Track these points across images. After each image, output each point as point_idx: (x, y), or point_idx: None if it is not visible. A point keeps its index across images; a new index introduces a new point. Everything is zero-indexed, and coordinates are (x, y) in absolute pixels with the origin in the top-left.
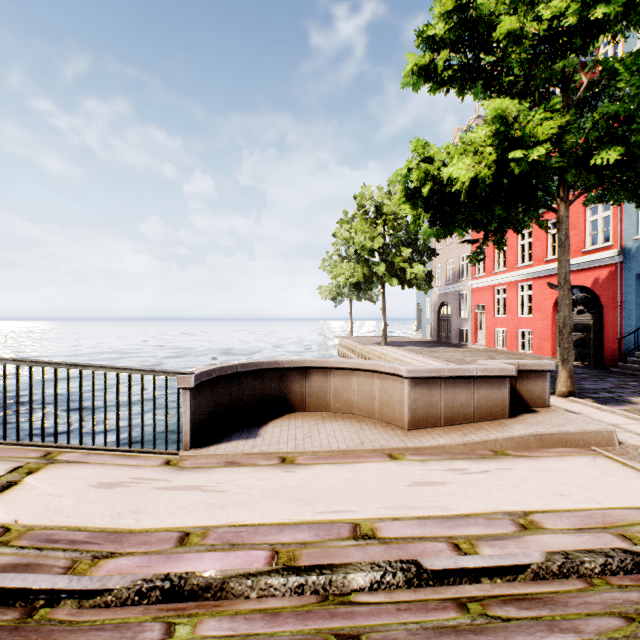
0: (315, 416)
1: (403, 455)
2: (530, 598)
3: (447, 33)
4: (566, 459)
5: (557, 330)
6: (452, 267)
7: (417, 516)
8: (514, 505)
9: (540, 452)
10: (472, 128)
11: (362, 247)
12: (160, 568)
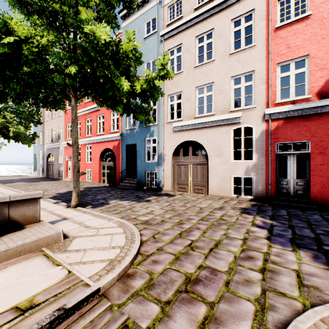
0: None
1: None
2: None
3: None
4: (3, 271)
5: (101, 169)
6: (55, 133)
7: None
8: None
9: None
10: None
11: None
12: None
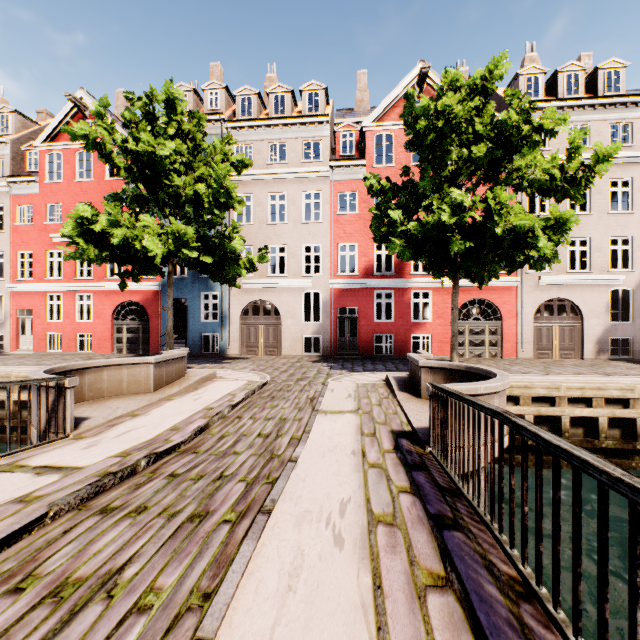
0: (85, 404)
1: (171, 398)
2: (248, 402)
3: (143, 157)
4: (214, 383)
5: (115, 332)
6: None
7: (212, 402)
8: (224, 393)
9: (205, 384)
10: (119, 195)
11: None
12: (188, 431)
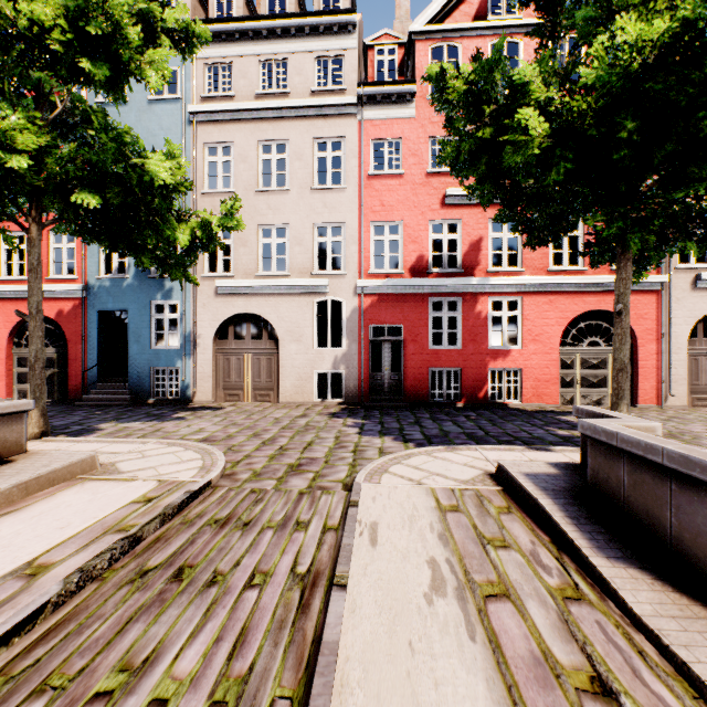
0: None
1: None
2: (56, 627)
3: None
4: (58, 496)
5: (15, 366)
6: None
7: None
8: (15, 563)
9: (28, 501)
10: None
11: None
12: None
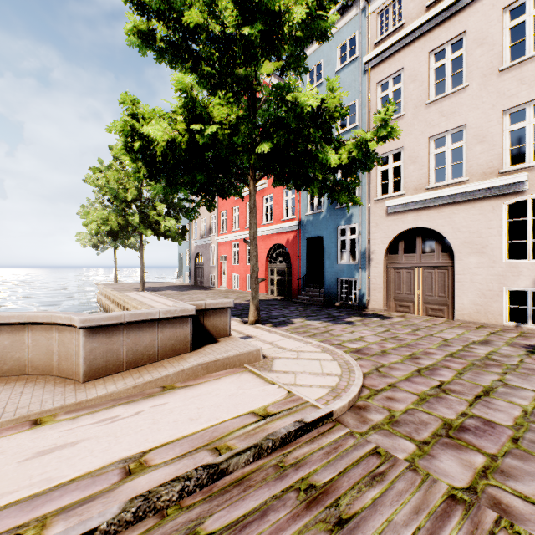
0: None
1: (54, 416)
2: None
3: (149, 1)
4: (220, 381)
5: (269, 274)
6: (205, 224)
7: None
8: (139, 447)
9: (204, 378)
10: None
11: (115, 197)
12: None
